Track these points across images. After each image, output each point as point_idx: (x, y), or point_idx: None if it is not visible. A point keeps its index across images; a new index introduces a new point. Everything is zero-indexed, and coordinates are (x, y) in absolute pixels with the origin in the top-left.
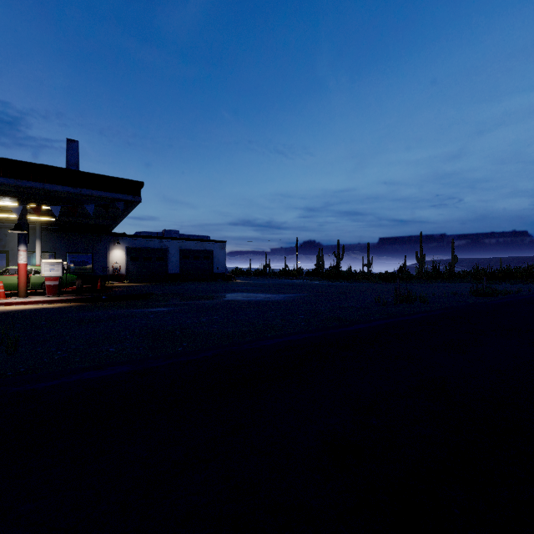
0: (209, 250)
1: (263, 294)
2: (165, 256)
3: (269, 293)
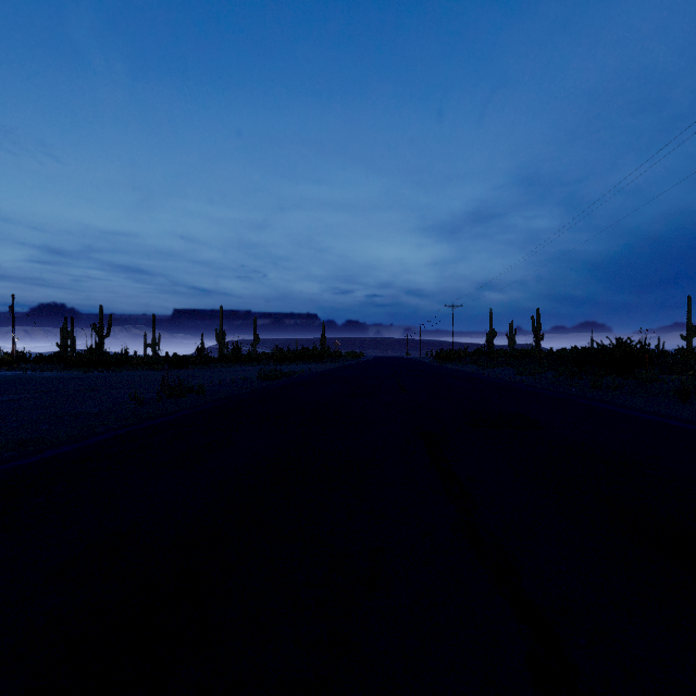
0: None
1: None
2: None
3: None
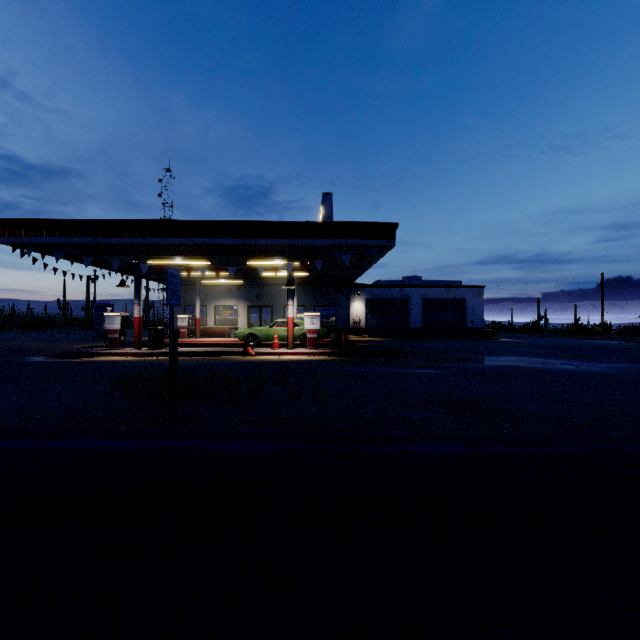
0: (460, 299)
1: (560, 360)
2: (406, 307)
3: (570, 359)
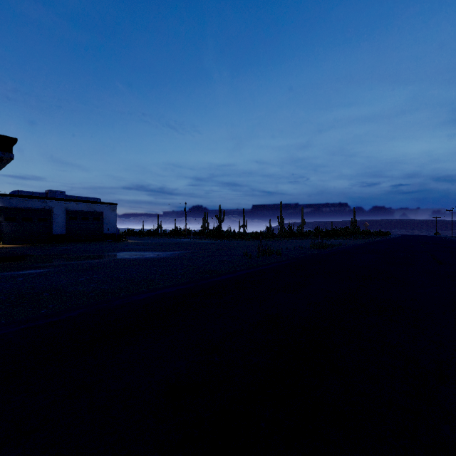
0: (99, 212)
1: (151, 252)
2: (49, 217)
3: (156, 251)
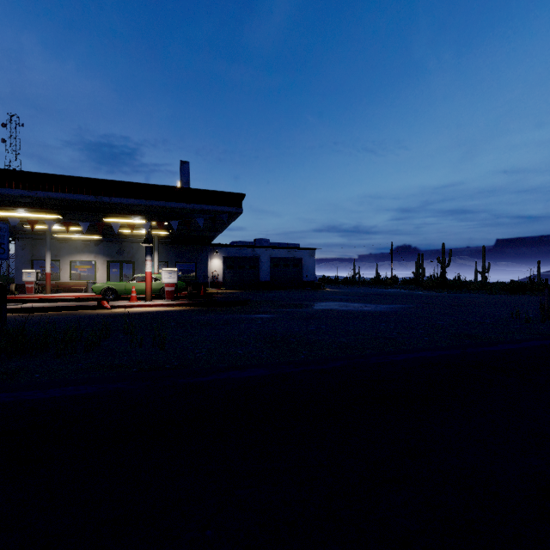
0: (299, 258)
1: (360, 303)
2: (257, 264)
3: (366, 303)
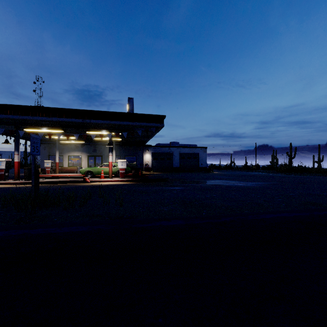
0: (196, 153)
1: (236, 181)
2: (171, 157)
3: (240, 181)
